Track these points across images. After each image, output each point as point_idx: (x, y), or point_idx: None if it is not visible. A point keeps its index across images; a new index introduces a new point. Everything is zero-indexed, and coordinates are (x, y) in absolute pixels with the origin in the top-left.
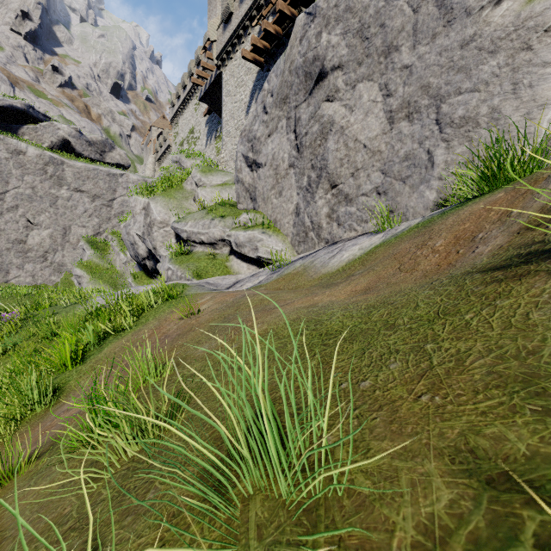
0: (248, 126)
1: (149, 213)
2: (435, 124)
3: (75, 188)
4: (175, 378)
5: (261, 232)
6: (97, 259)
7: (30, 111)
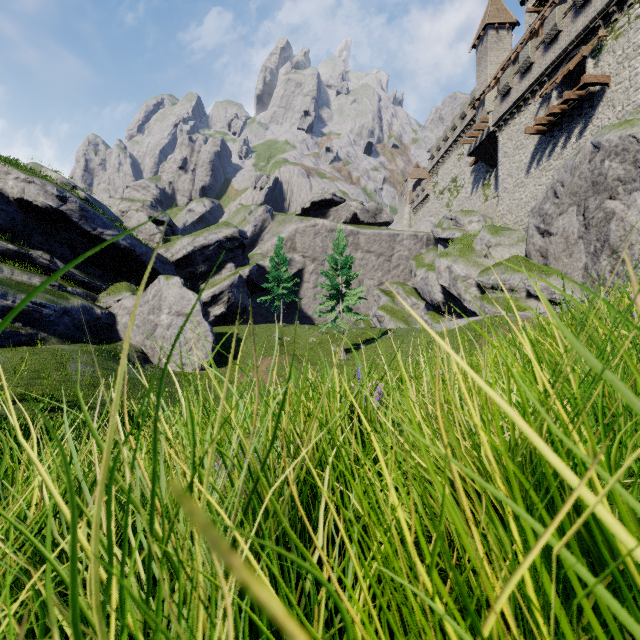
0: (539, 205)
1: (453, 271)
2: None
3: (366, 250)
4: None
5: (554, 282)
6: (391, 303)
7: (333, 198)
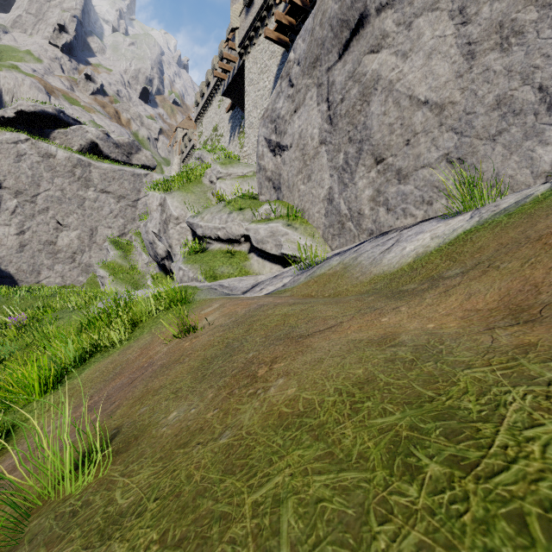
0: (271, 106)
1: (165, 209)
2: (551, 44)
3: (101, 189)
4: (95, 503)
5: (285, 224)
6: (120, 260)
7: (61, 116)
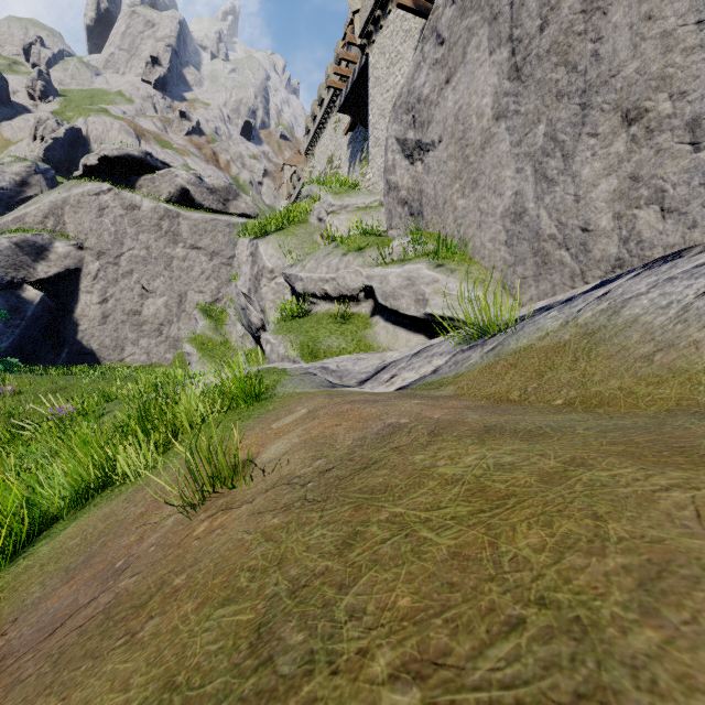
0: (406, 87)
1: (257, 260)
2: None
3: (191, 244)
4: None
5: (433, 264)
6: (210, 332)
7: (148, 159)
